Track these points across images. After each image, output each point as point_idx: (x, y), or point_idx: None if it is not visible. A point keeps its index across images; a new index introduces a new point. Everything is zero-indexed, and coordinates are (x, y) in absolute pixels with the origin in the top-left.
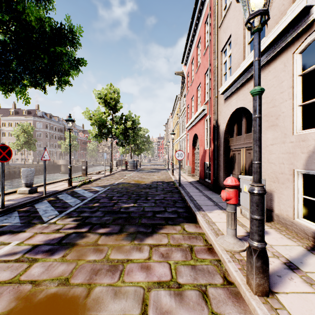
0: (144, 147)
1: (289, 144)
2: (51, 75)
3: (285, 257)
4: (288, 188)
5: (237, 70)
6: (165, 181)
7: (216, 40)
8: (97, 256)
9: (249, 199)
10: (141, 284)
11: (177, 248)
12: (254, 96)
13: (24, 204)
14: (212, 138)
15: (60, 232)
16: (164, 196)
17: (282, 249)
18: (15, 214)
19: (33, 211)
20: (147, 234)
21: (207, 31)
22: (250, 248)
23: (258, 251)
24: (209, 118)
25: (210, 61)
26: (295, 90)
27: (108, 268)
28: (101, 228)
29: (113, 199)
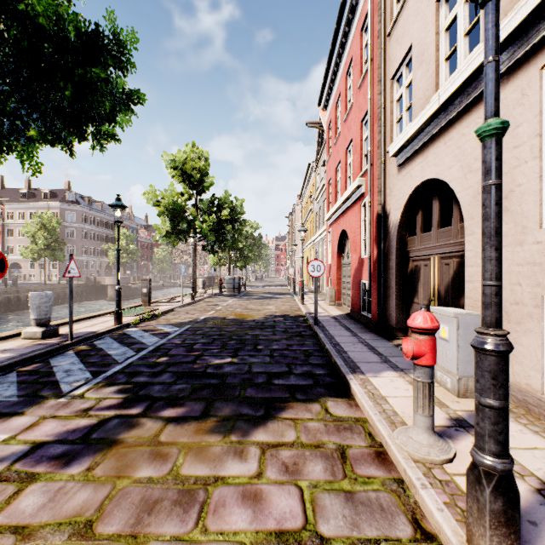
0: (253, 254)
1: (532, 247)
2: (82, 122)
3: (537, 477)
4: (530, 333)
5: (424, 109)
6: (289, 316)
7: (382, 59)
8: (155, 468)
9: (451, 352)
10: (241, 537)
11: (315, 452)
12: (485, 139)
13: (30, 357)
14: (375, 237)
15: (89, 415)
16: (287, 344)
17: (528, 458)
18: (12, 378)
19: (46, 373)
20: (256, 420)
21: (365, 44)
22: (476, 469)
23: (496, 478)
24: (369, 201)
25: (372, 97)
26: (544, 141)
27: (175, 499)
28: (167, 408)
29: (195, 348)
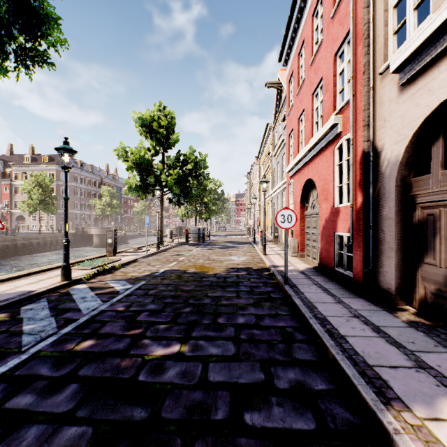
0: (216, 208)
1: None
2: None
3: None
4: None
5: None
6: (252, 269)
7: None
8: None
9: None
10: None
11: None
12: None
13: None
14: (359, 181)
15: None
16: (256, 314)
17: None
18: None
19: None
20: None
21: None
22: None
23: None
24: (352, 138)
25: (354, 16)
26: None
27: None
28: None
29: (138, 321)
